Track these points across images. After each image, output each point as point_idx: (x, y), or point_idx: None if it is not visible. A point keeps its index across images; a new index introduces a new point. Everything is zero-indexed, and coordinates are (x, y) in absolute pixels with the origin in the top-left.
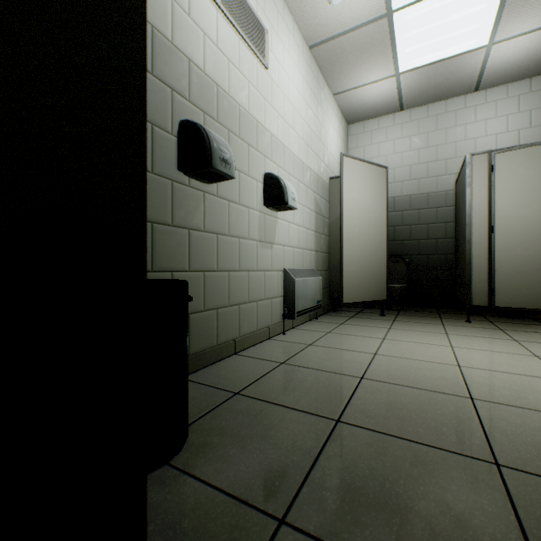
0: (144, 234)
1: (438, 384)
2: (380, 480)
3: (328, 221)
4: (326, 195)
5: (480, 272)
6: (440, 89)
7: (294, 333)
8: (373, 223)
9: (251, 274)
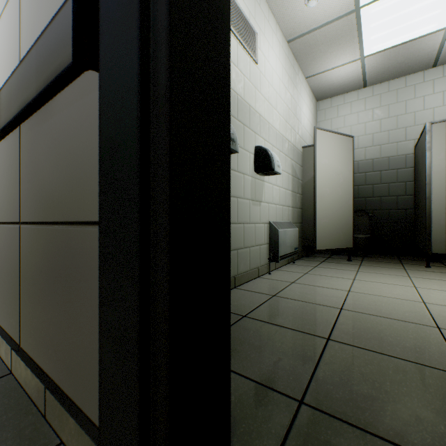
0: (229, 200)
1: (407, 316)
2: (370, 381)
3: (301, 182)
4: (300, 161)
5: (439, 224)
6: (401, 67)
7: (277, 273)
8: (341, 184)
9: (245, 226)
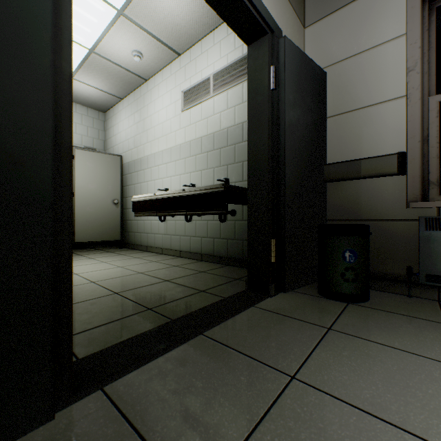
0: None
1: (74, 283)
2: (86, 313)
3: None
4: None
5: None
6: None
7: None
8: None
9: None
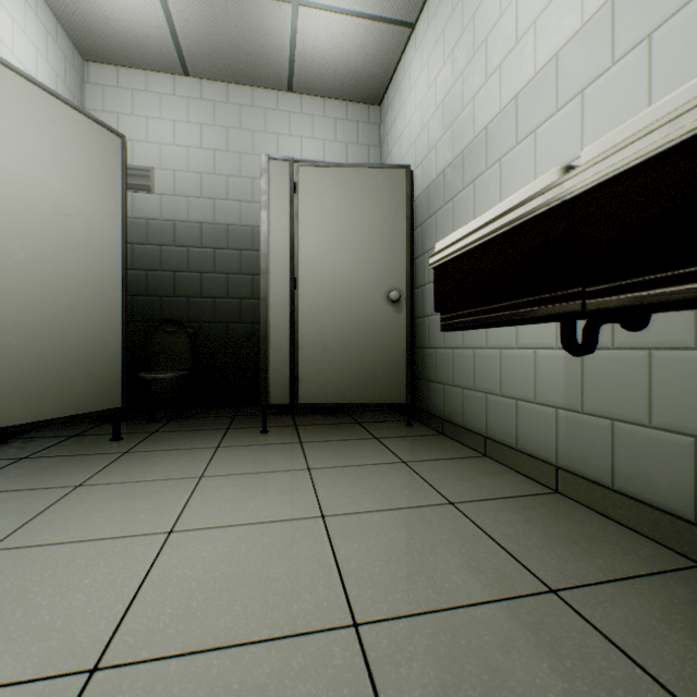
0: None
1: None
2: None
3: None
4: None
5: (281, 350)
6: (241, 58)
7: None
8: (81, 242)
9: None
